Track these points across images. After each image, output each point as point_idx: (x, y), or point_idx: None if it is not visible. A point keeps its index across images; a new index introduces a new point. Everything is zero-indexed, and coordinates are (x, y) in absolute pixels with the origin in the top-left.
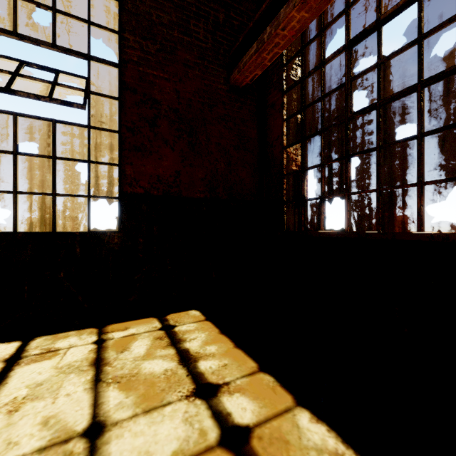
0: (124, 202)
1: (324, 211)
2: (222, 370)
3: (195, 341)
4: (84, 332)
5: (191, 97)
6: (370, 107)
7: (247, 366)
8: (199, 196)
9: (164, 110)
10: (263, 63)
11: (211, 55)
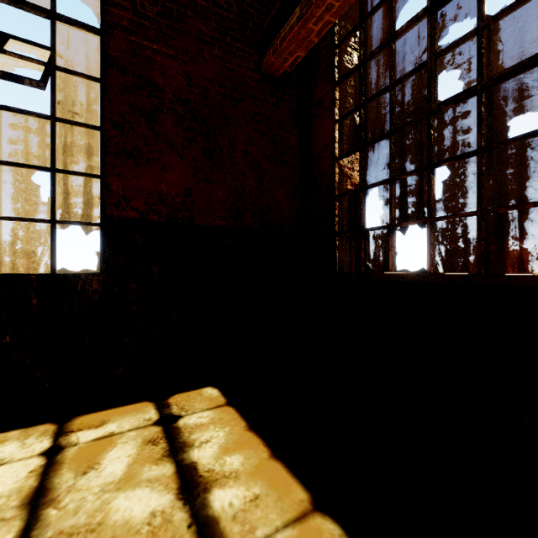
0: (108, 231)
1: (394, 244)
2: (251, 509)
3: (208, 446)
4: (33, 432)
5: (207, 85)
6: (467, 92)
7: (293, 499)
8: (218, 224)
9: (168, 101)
10: (308, 38)
11: (237, 29)
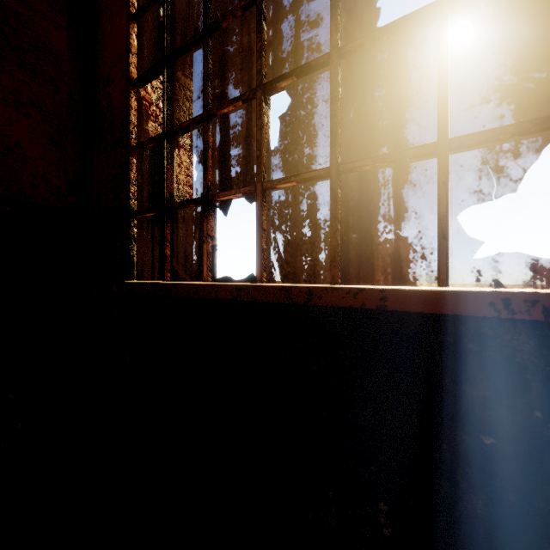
0: None
1: (212, 232)
2: None
3: None
4: None
5: None
6: None
7: None
8: None
9: None
10: None
11: None
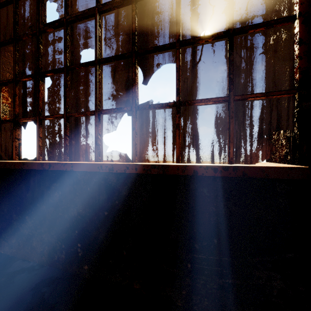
0: None
1: (19, 136)
2: None
3: None
4: None
5: None
6: (59, 21)
7: None
8: None
9: None
10: None
11: None
